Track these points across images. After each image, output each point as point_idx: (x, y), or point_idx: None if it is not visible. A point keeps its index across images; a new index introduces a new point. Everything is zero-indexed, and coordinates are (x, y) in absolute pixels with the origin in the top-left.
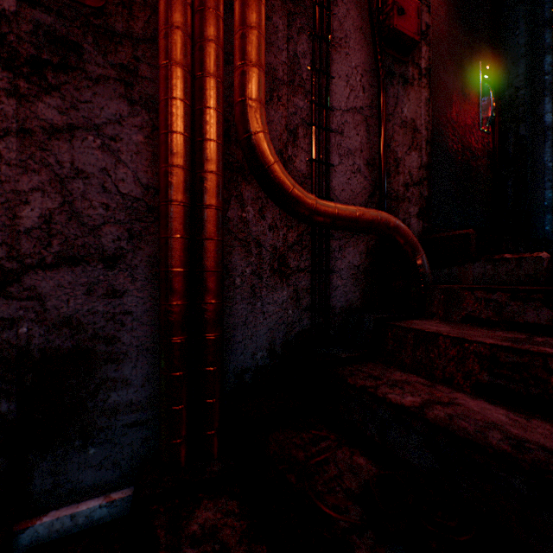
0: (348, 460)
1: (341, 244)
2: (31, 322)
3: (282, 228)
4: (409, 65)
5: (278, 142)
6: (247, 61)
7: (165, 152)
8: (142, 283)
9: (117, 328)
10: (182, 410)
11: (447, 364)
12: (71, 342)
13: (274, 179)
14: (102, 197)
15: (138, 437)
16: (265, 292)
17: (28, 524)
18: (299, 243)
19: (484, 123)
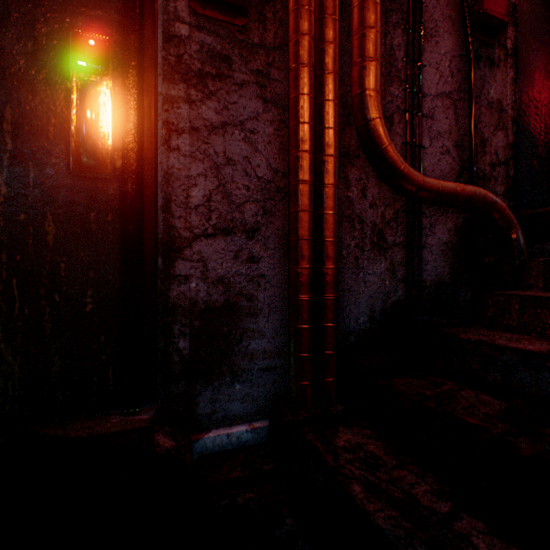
0: (475, 397)
1: (431, 222)
2: (198, 279)
3: (380, 206)
4: (495, 47)
5: None
6: (367, 57)
7: (296, 140)
8: (272, 252)
9: (255, 288)
10: (309, 358)
11: None
12: (223, 297)
13: (388, 158)
14: (244, 180)
15: (269, 380)
16: (366, 264)
17: (199, 436)
18: (394, 220)
19: None
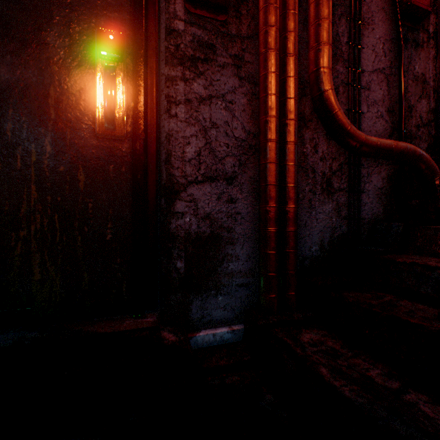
0: (412, 305)
1: (368, 172)
2: (191, 215)
3: (328, 159)
4: (420, 31)
5: None
6: (322, 42)
7: (265, 108)
8: (245, 195)
9: (233, 223)
10: (276, 276)
11: None
12: (209, 229)
13: (338, 121)
14: (225, 139)
15: (244, 294)
16: (317, 204)
17: (192, 334)
18: (339, 170)
19: None
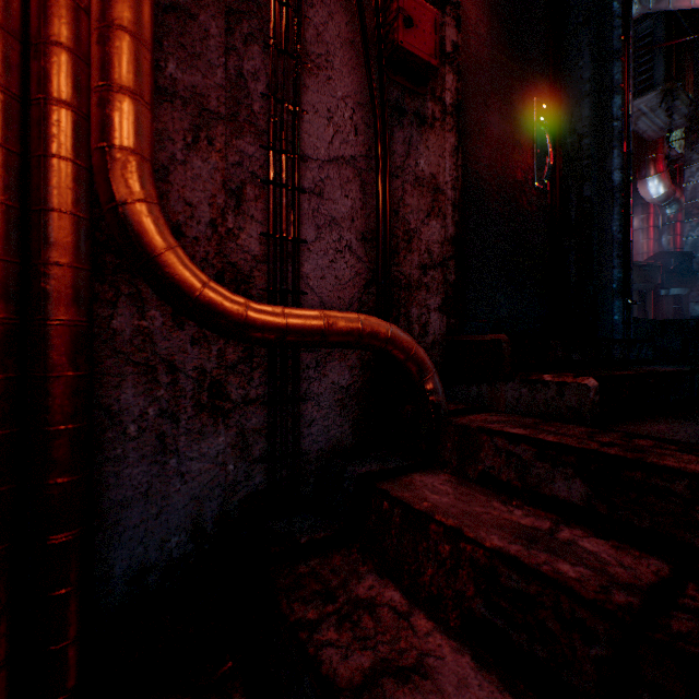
0: None
1: (320, 358)
2: None
3: (217, 340)
4: (429, 98)
5: (209, 207)
6: (107, 82)
7: None
8: None
9: None
10: None
11: (436, 570)
12: None
13: (164, 277)
14: None
15: None
16: (185, 442)
17: None
18: (247, 360)
19: (540, 179)
